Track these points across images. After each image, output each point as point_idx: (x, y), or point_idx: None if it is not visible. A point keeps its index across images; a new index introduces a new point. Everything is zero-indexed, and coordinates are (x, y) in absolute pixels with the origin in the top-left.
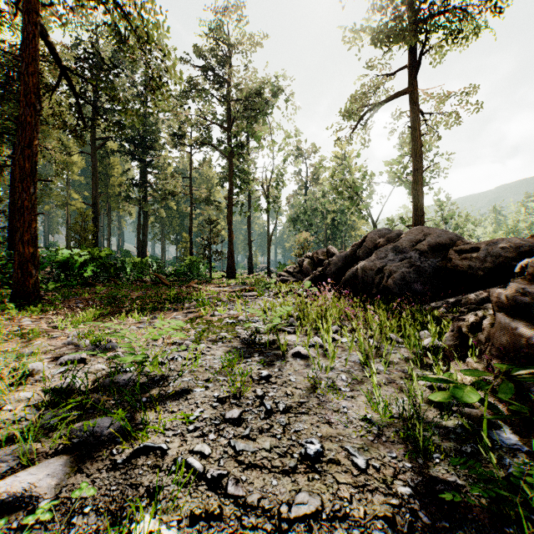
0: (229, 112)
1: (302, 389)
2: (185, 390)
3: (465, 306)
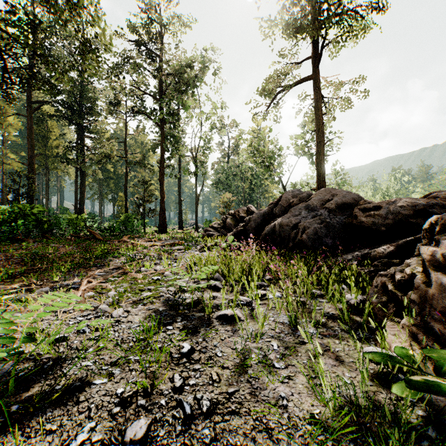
0: (160, 85)
1: (230, 368)
2: (78, 387)
3: (374, 259)
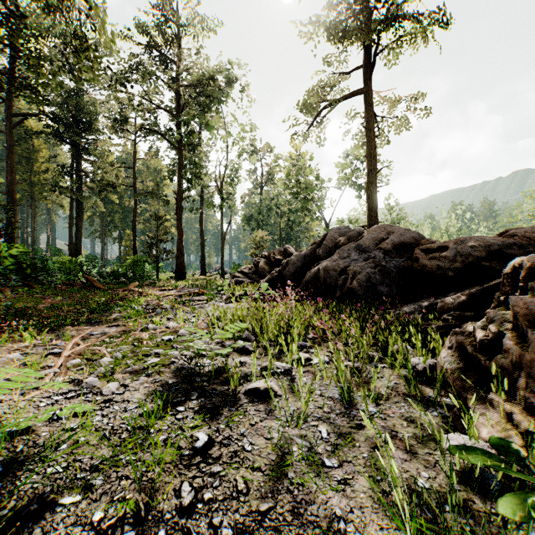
0: (178, 97)
1: (263, 470)
2: (34, 512)
3: (441, 311)
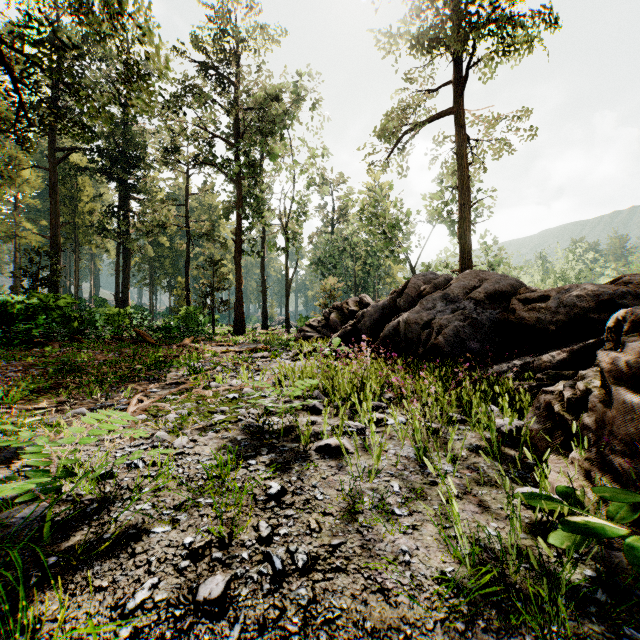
0: (236, 124)
1: (334, 515)
2: (134, 535)
3: (538, 370)
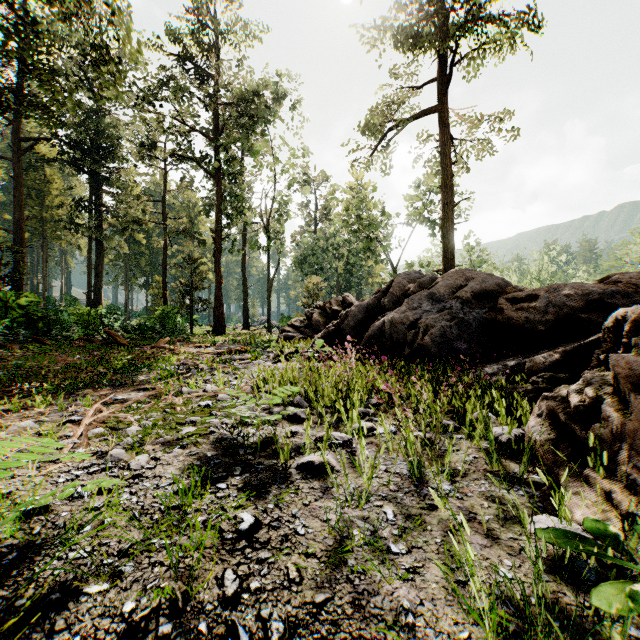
0: (216, 118)
1: (318, 556)
2: (56, 601)
3: (529, 372)
